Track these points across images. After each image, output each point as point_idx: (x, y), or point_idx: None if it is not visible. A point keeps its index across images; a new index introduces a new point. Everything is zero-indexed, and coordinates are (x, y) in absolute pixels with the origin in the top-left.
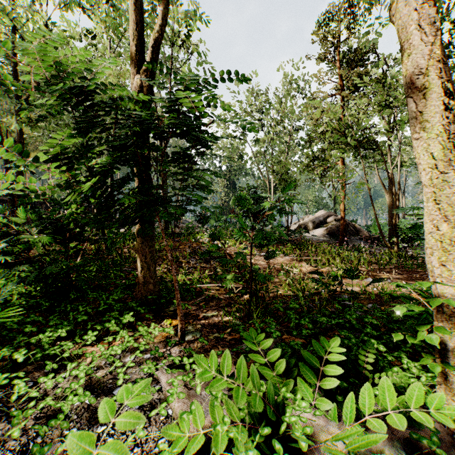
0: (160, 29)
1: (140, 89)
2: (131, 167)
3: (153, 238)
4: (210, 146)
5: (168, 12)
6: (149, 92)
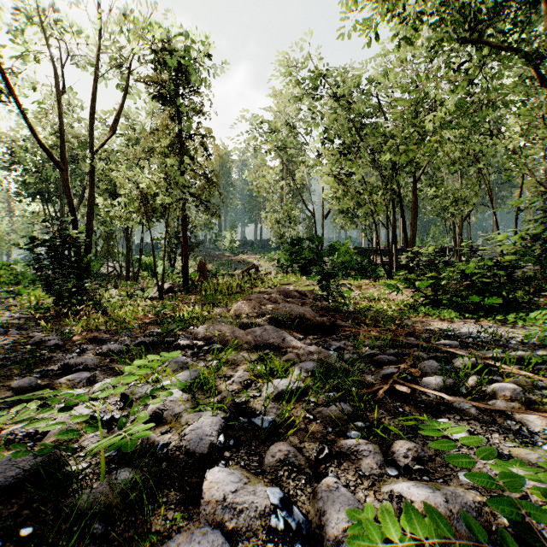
0: None
1: None
2: None
3: None
4: None
5: None
6: None
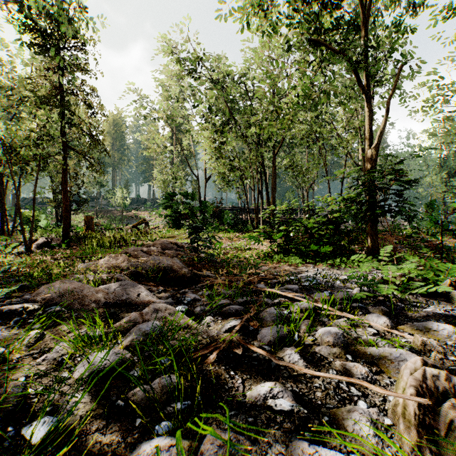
0: (382, 127)
1: (370, 157)
2: (368, 195)
3: (376, 227)
4: (411, 185)
5: (386, 117)
6: (375, 157)
